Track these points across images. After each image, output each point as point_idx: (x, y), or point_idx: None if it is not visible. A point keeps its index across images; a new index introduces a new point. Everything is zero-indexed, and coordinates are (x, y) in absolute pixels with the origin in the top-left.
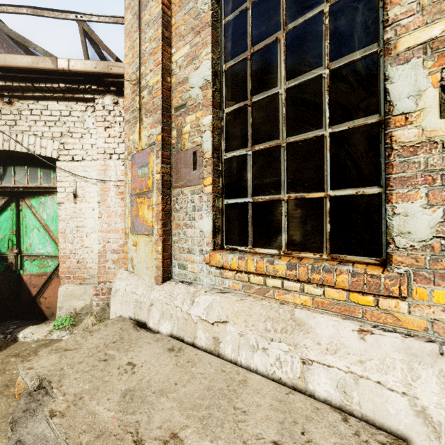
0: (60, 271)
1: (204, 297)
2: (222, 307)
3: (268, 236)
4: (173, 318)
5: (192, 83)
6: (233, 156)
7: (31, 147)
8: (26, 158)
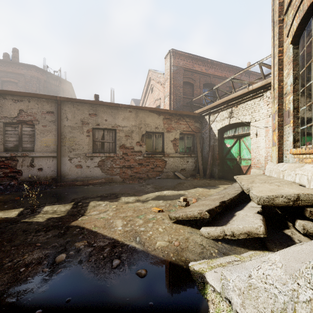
0: (251, 164)
1: (285, 165)
2: (287, 166)
3: (309, 140)
4: (276, 172)
5: (288, 84)
6: (301, 110)
7: (242, 120)
8: (241, 124)
